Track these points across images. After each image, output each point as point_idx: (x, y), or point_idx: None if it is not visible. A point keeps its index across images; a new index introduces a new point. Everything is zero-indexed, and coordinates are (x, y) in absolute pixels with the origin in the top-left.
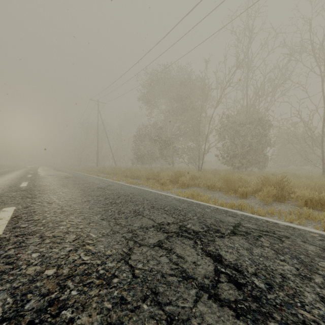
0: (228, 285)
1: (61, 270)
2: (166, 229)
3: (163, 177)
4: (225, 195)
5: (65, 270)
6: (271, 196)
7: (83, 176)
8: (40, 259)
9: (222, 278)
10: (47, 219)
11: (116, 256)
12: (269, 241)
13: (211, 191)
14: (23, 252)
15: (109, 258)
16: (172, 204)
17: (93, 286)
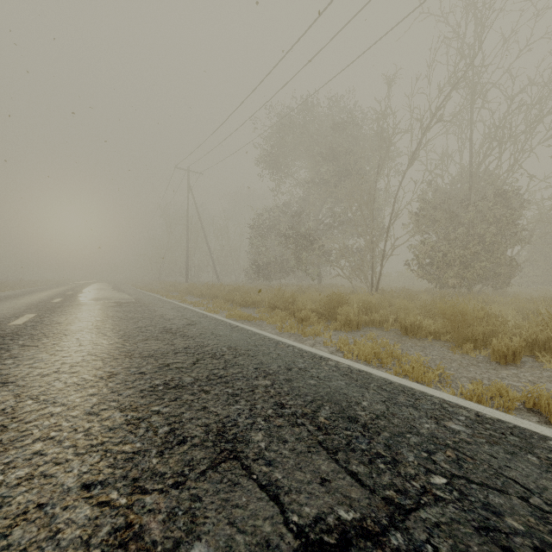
0: None
1: None
2: None
3: (304, 306)
4: (454, 353)
5: None
6: None
7: (150, 302)
8: None
9: None
10: None
11: None
12: None
13: (415, 341)
14: None
15: None
16: (337, 393)
17: None
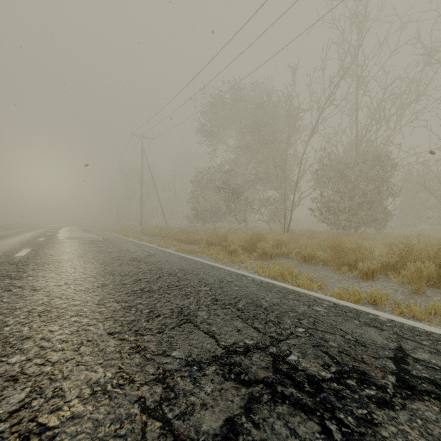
0: None
1: None
2: (244, 371)
3: (233, 243)
4: (335, 273)
5: None
6: (425, 279)
7: (116, 240)
8: None
9: None
10: (2, 332)
11: None
12: None
13: (310, 266)
14: None
15: None
16: (251, 294)
17: None
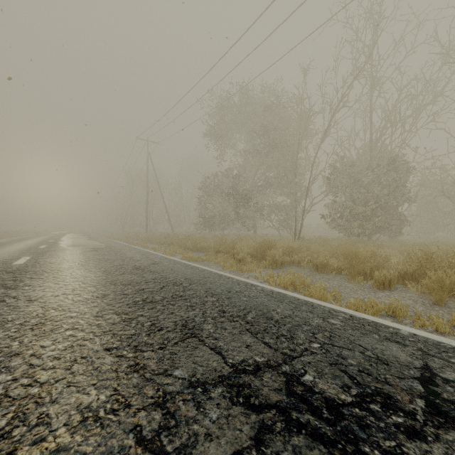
0: None
1: None
2: (254, 393)
3: (241, 250)
4: (349, 282)
5: None
6: (447, 289)
7: (120, 248)
8: None
9: None
10: None
11: None
12: None
13: (322, 275)
14: None
15: None
16: (261, 305)
17: None
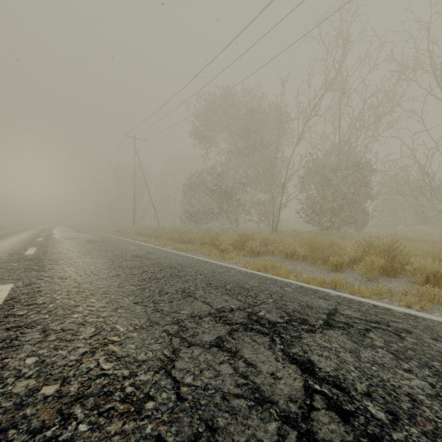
0: (327, 415)
1: (67, 386)
2: (229, 319)
3: (224, 242)
4: (310, 266)
5: (73, 386)
6: (377, 269)
7: (113, 240)
8: (38, 368)
9: (317, 401)
10: (56, 303)
11: (152, 362)
12: (382, 338)
13: (291, 261)
14: (13, 356)
15: (143, 366)
16: (237, 280)
17: (114, 415)
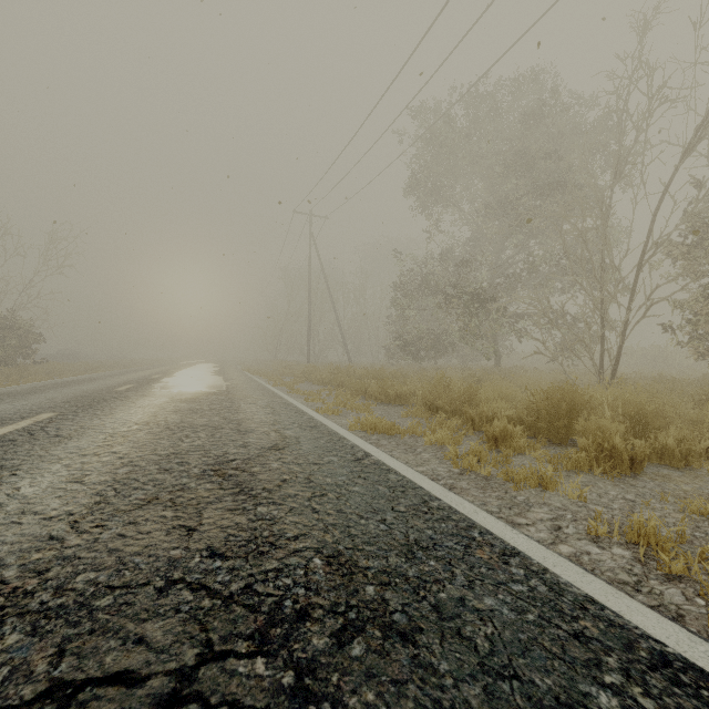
0: None
1: None
2: None
3: (493, 410)
4: None
5: None
6: None
7: (243, 393)
8: None
9: None
10: None
11: None
12: None
13: None
14: None
15: None
16: None
17: None
